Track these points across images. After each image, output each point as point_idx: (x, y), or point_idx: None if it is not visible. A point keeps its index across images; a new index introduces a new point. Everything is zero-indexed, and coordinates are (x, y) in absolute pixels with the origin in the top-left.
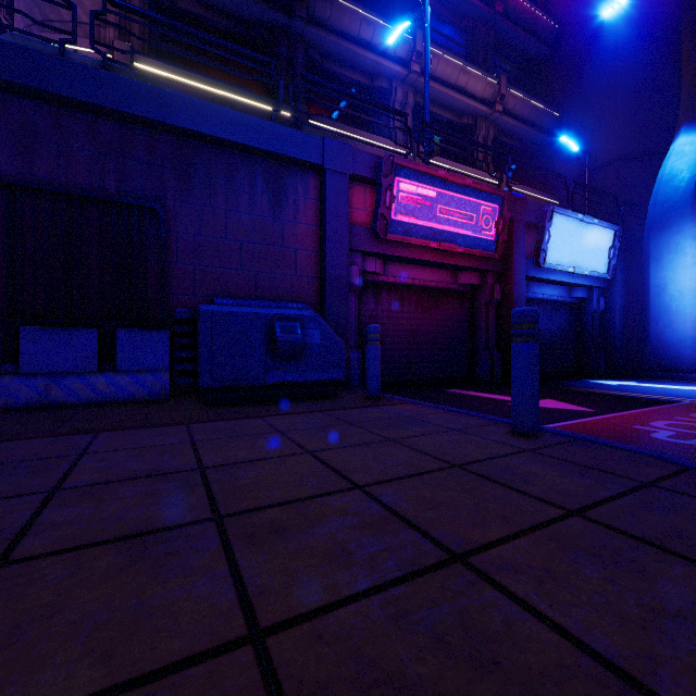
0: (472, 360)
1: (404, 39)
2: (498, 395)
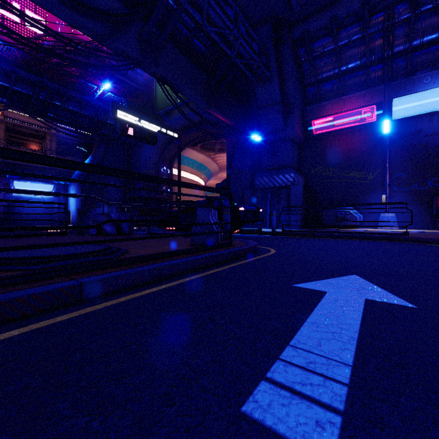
0: None
1: None
2: None
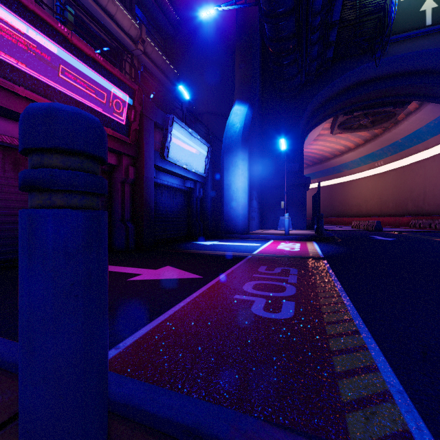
0: (110, 231)
1: None
2: (124, 266)
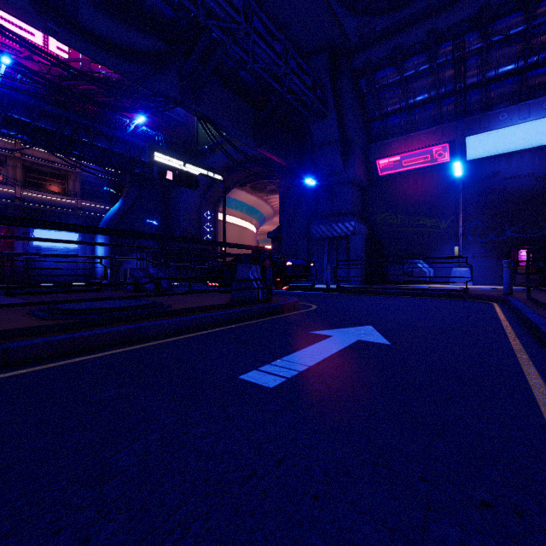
0: (4, 276)
1: (8, 143)
2: None
